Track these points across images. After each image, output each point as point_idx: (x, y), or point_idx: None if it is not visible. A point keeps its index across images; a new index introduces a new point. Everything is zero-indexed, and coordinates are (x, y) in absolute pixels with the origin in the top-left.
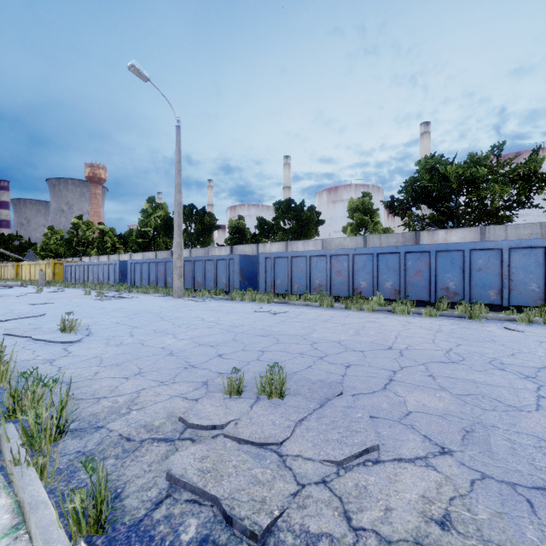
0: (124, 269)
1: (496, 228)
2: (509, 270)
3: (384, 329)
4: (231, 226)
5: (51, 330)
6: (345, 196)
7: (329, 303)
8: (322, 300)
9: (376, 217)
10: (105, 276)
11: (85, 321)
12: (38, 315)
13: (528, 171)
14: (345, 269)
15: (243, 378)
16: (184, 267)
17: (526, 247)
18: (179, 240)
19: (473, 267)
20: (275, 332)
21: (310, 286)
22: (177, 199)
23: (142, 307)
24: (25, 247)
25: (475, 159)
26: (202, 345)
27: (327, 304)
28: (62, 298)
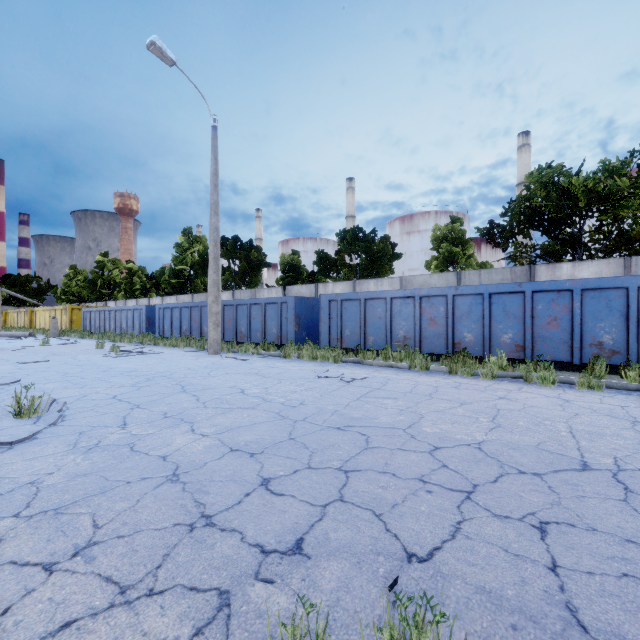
0: (152, 315)
1: None
2: None
3: (537, 415)
4: (283, 263)
5: (3, 412)
6: (423, 226)
7: (423, 364)
8: (412, 360)
9: (469, 249)
10: (129, 325)
11: (70, 393)
12: (10, 382)
13: None
14: (441, 315)
15: (319, 585)
16: (224, 313)
17: None
18: (216, 277)
19: None
20: (358, 419)
21: (392, 338)
22: (212, 223)
23: (161, 368)
24: (44, 290)
25: (610, 168)
26: (235, 451)
27: (420, 365)
28: (66, 353)
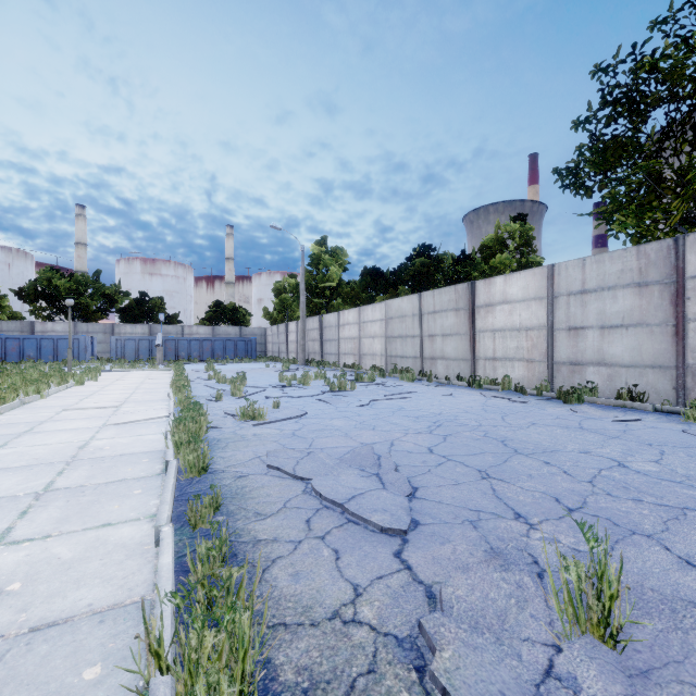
0: None
1: (83, 324)
2: (58, 348)
3: None
4: None
5: None
6: None
7: None
8: None
9: (5, 302)
10: None
11: None
12: None
13: (112, 292)
14: None
15: None
16: None
17: (64, 339)
18: None
19: (42, 346)
20: None
21: None
22: None
23: None
24: None
25: (80, 279)
26: None
27: None
28: None
